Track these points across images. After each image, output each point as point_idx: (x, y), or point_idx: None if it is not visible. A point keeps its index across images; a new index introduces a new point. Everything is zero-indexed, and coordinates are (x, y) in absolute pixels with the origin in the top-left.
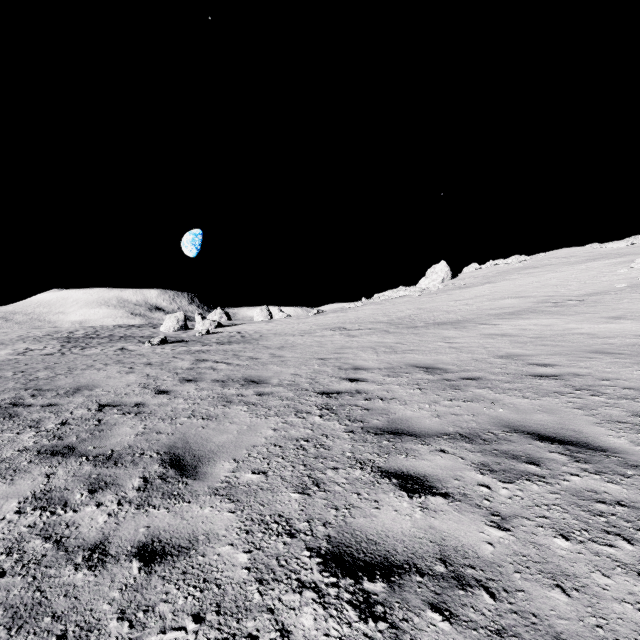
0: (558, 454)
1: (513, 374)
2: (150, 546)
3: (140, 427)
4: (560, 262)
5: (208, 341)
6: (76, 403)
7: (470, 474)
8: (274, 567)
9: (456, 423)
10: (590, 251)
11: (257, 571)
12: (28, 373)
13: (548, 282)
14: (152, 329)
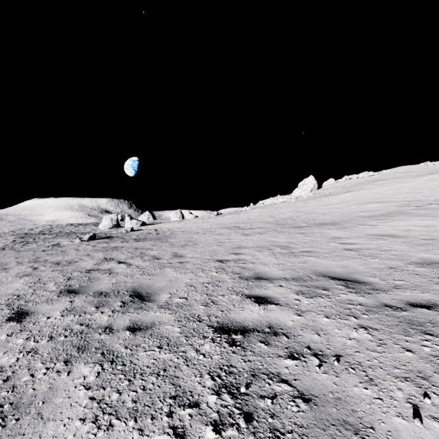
0: None
1: None
2: None
3: None
4: (403, 176)
5: (128, 237)
6: None
7: None
8: None
9: None
10: (425, 167)
11: None
12: None
13: (401, 190)
14: (94, 227)
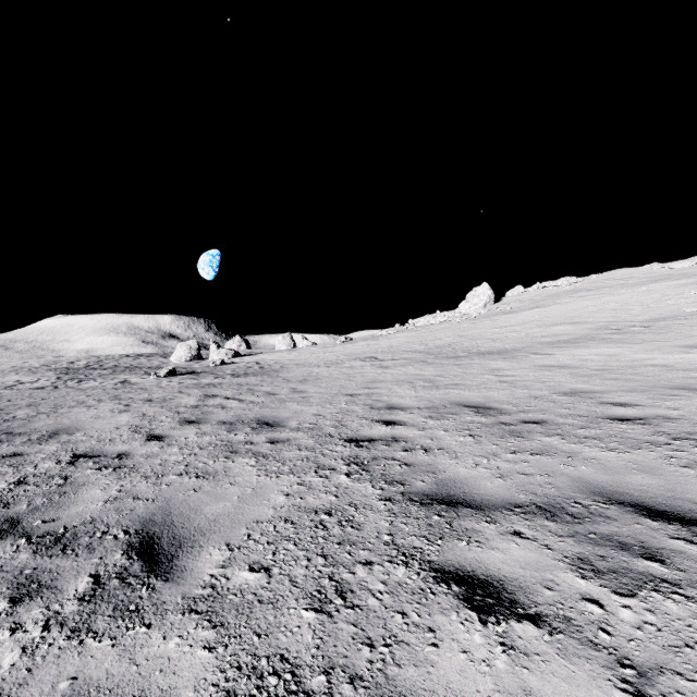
0: (685, 542)
1: (586, 416)
2: None
3: (114, 489)
4: (617, 284)
5: (222, 373)
6: (46, 452)
7: (566, 578)
8: None
9: (527, 487)
10: (650, 272)
11: None
12: (6, 411)
13: (605, 306)
14: (162, 359)
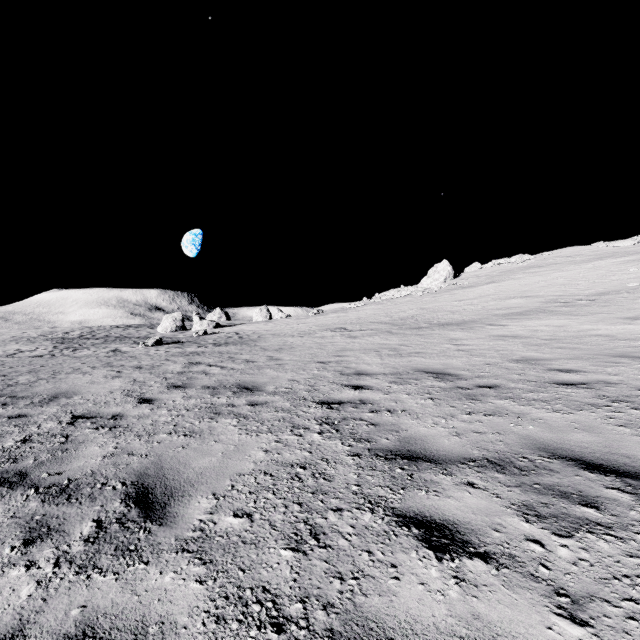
0: (618, 491)
1: (535, 381)
2: None
3: (111, 446)
4: (566, 261)
5: (204, 342)
6: (48, 414)
7: (512, 521)
8: None
9: (481, 444)
10: (596, 250)
11: None
12: (9, 377)
13: (555, 281)
14: (149, 329)
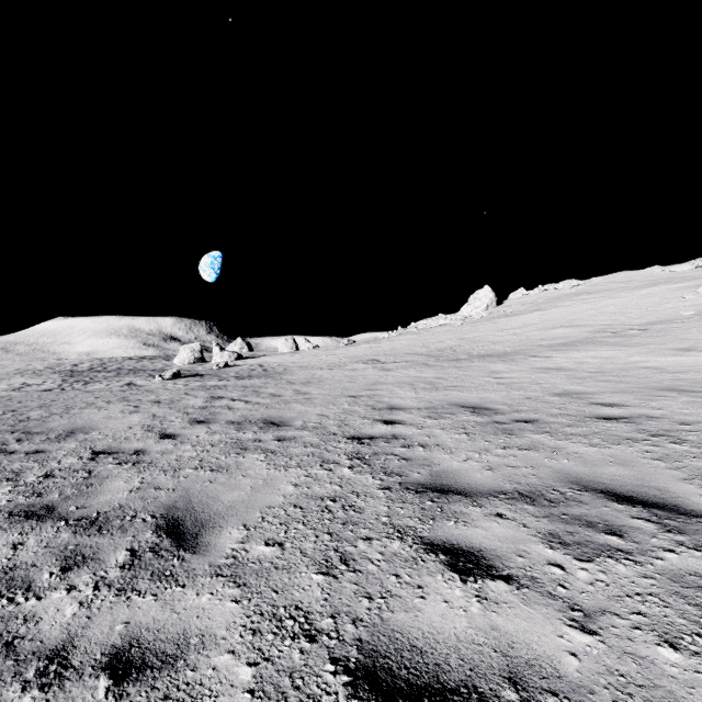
0: (643, 521)
1: (574, 416)
2: (126, 653)
3: (136, 481)
4: (617, 287)
5: (226, 375)
6: (67, 450)
7: (537, 548)
8: (286, 689)
9: (513, 478)
10: (651, 275)
11: (263, 696)
12: (19, 412)
13: (605, 309)
14: (165, 361)
